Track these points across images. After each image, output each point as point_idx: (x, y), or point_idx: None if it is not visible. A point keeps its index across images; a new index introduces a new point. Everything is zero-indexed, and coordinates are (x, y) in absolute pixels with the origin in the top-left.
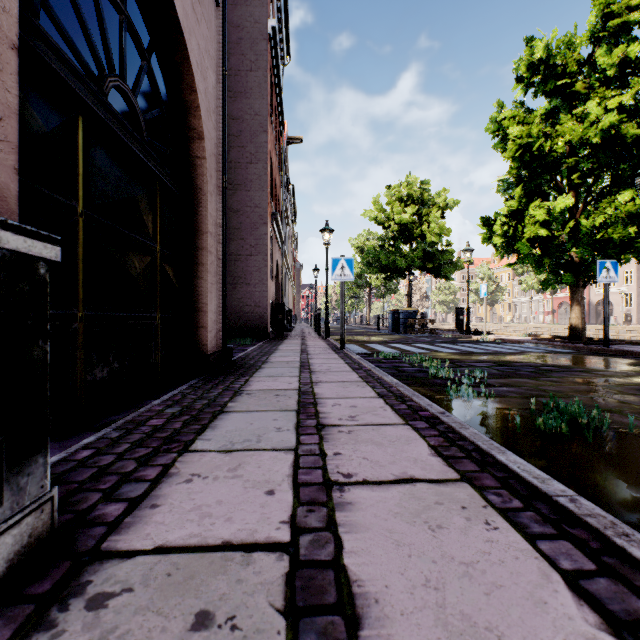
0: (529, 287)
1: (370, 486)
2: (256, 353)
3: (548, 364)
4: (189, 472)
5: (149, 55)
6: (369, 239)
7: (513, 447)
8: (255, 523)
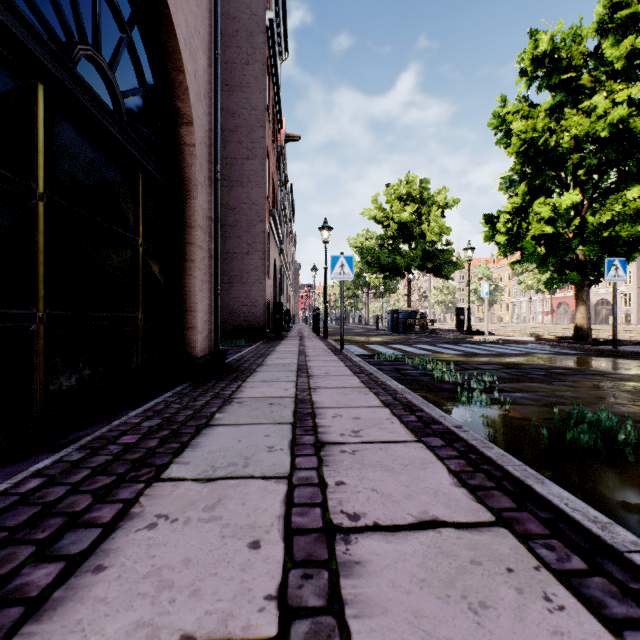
0: (528, 287)
1: (383, 534)
2: (252, 355)
3: (558, 366)
4: (155, 512)
5: (130, 28)
6: (368, 239)
7: (544, 469)
8: (230, 599)
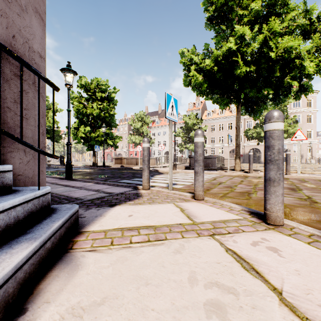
0: None
1: None
2: None
3: (78, 171)
4: None
5: None
6: None
7: None
8: None
